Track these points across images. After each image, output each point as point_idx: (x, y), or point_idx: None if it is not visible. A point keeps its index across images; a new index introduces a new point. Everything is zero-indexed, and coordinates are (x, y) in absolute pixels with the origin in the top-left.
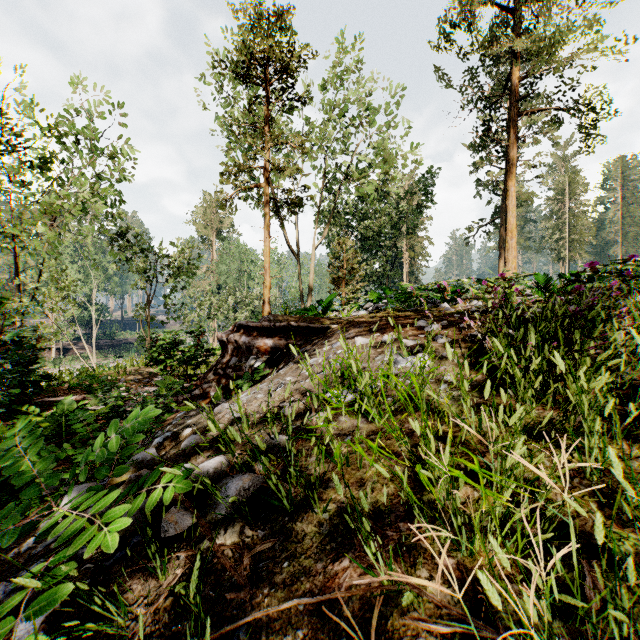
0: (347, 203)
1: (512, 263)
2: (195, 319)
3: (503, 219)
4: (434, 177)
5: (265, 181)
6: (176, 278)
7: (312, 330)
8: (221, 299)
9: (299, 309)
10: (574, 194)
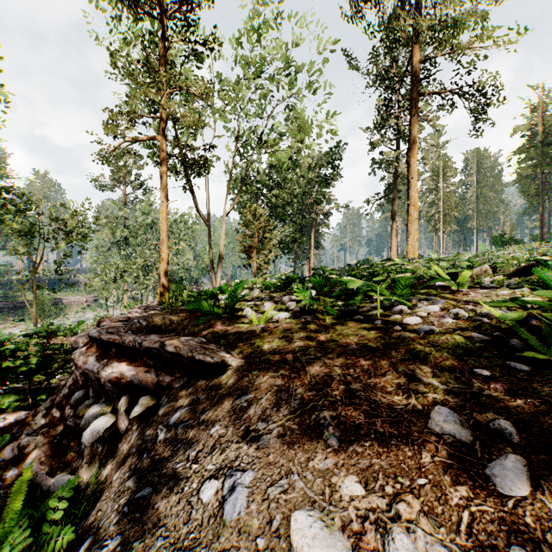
0: (258, 172)
1: (415, 235)
2: (99, 284)
3: (395, 194)
4: (338, 152)
5: (161, 133)
6: (68, 243)
7: (200, 363)
8: (130, 263)
9: (191, 304)
10: (447, 176)
